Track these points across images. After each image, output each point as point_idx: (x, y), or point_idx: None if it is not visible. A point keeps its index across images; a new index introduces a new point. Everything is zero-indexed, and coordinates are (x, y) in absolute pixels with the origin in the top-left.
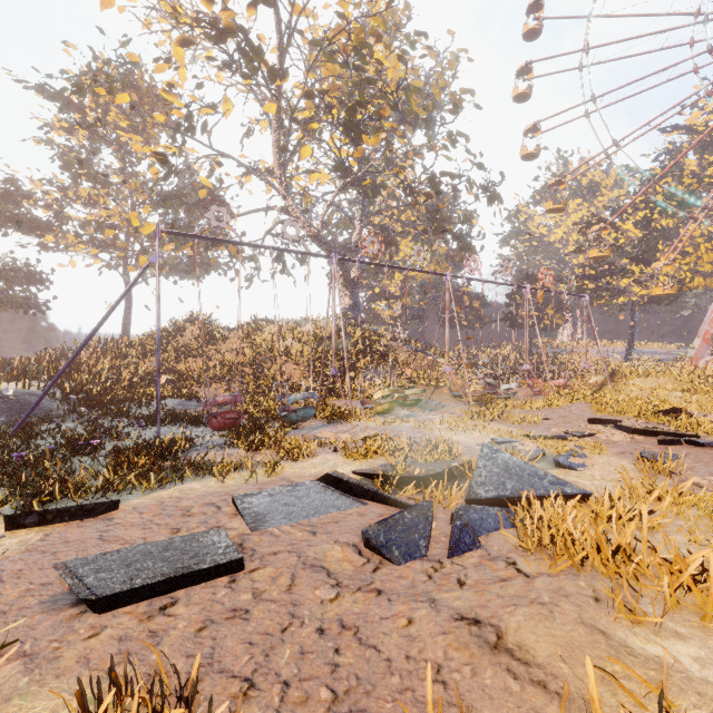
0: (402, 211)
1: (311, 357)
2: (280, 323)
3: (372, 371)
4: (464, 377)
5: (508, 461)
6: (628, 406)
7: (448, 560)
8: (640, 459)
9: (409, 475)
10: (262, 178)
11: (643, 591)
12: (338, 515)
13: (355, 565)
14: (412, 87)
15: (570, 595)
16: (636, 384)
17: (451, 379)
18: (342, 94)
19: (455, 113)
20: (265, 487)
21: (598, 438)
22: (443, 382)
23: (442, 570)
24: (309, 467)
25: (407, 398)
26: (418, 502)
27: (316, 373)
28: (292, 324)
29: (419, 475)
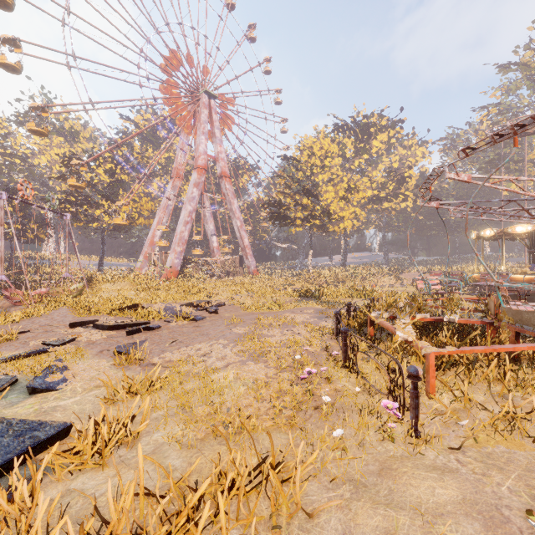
0: None
1: None
2: None
3: None
4: None
5: None
6: (103, 306)
7: None
8: (117, 356)
9: None
10: None
11: None
12: None
13: None
14: None
15: None
16: (107, 288)
17: None
18: None
19: None
20: None
21: (80, 341)
22: None
23: None
24: None
25: None
26: None
27: None
28: None
29: None
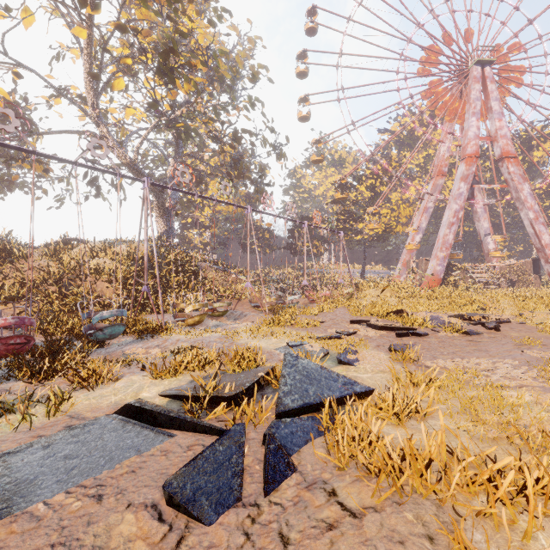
0: (211, 156)
1: (121, 275)
2: (92, 243)
3: (185, 287)
4: (260, 290)
5: (307, 367)
6: (371, 309)
7: (265, 500)
8: (393, 351)
9: (219, 394)
10: (71, 100)
11: (461, 509)
12: (136, 459)
13: (152, 542)
14: (220, 49)
15: (406, 539)
16: (370, 293)
17: (251, 293)
18: (157, 42)
19: (253, 81)
20: (43, 432)
21: (360, 335)
22: (245, 295)
23: (260, 519)
24: (109, 394)
25: (215, 310)
26: (230, 428)
27: (130, 290)
28: (106, 244)
29: (230, 393)
